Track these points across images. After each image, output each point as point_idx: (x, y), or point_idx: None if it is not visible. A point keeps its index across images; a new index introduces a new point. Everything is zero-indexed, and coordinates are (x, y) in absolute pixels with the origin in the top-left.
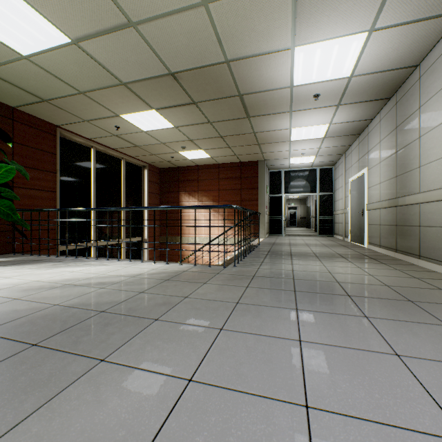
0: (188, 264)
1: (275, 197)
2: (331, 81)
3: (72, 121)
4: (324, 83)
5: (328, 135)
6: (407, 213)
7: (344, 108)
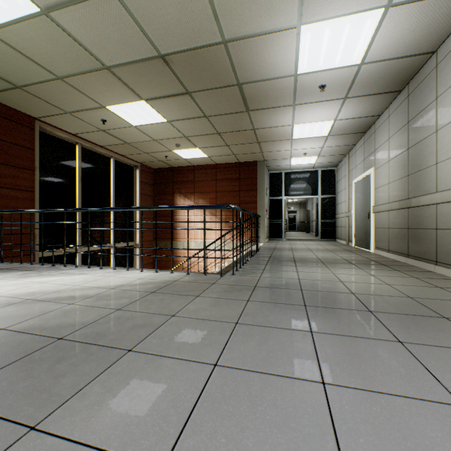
0: (180, 272)
1: (276, 200)
2: (340, 69)
3: (52, 113)
4: (332, 71)
5: (332, 133)
6: (422, 214)
7: (352, 101)
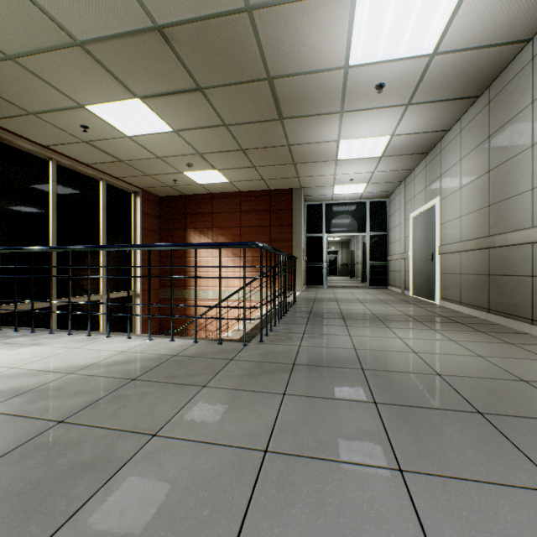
0: (184, 339)
1: (315, 238)
2: (405, 60)
3: (8, 114)
4: (395, 63)
5: (387, 153)
6: (510, 257)
7: (415, 109)
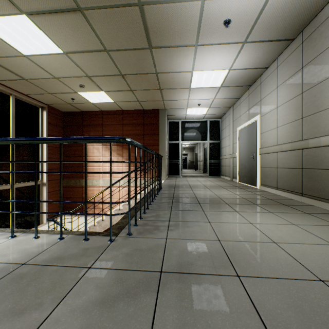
0: (51, 234)
1: (174, 144)
2: None
3: None
4: None
5: (224, 84)
6: (322, 155)
7: (249, 47)
